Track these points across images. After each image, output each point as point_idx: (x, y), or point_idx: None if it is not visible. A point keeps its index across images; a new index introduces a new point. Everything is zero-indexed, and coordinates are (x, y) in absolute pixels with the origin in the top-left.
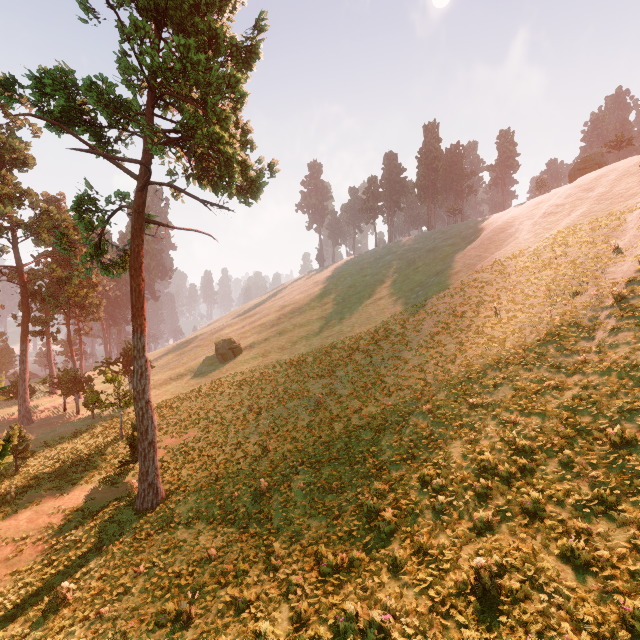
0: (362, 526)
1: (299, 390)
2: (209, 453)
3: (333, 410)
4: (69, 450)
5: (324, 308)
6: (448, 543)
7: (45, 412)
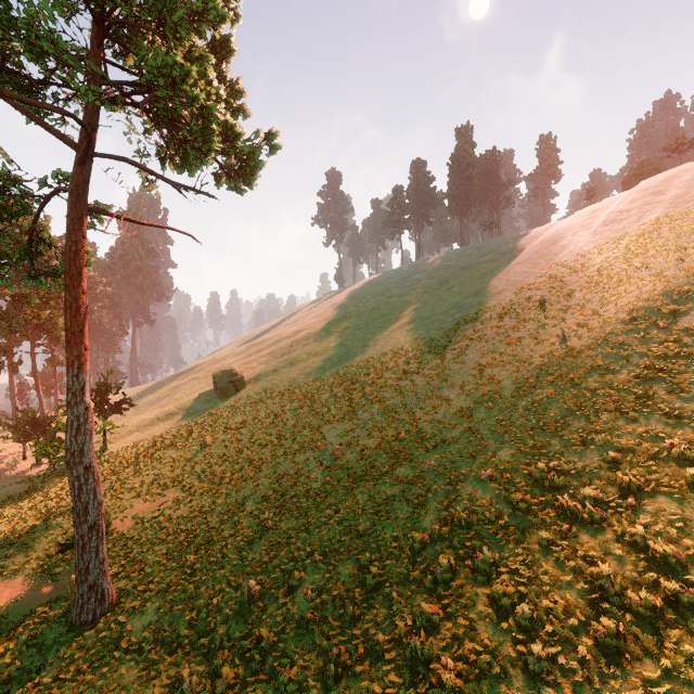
0: (404, 689)
1: (311, 438)
2: (189, 527)
3: (355, 468)
4: (10, 518)
5: (344, 334)
6: None
7: (0, 461)
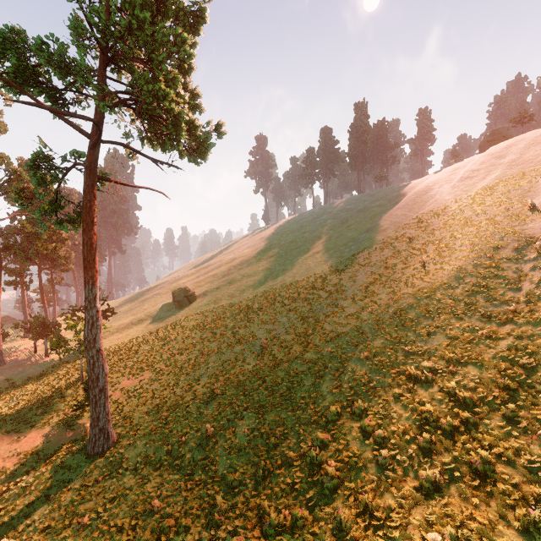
0: (305, 479)
1: (246, 335)
2: (161, 395)
3: (276, 355)
4: (33, 391)
5: (269, 260)
6: (395, 505)
7: (18, 354)
